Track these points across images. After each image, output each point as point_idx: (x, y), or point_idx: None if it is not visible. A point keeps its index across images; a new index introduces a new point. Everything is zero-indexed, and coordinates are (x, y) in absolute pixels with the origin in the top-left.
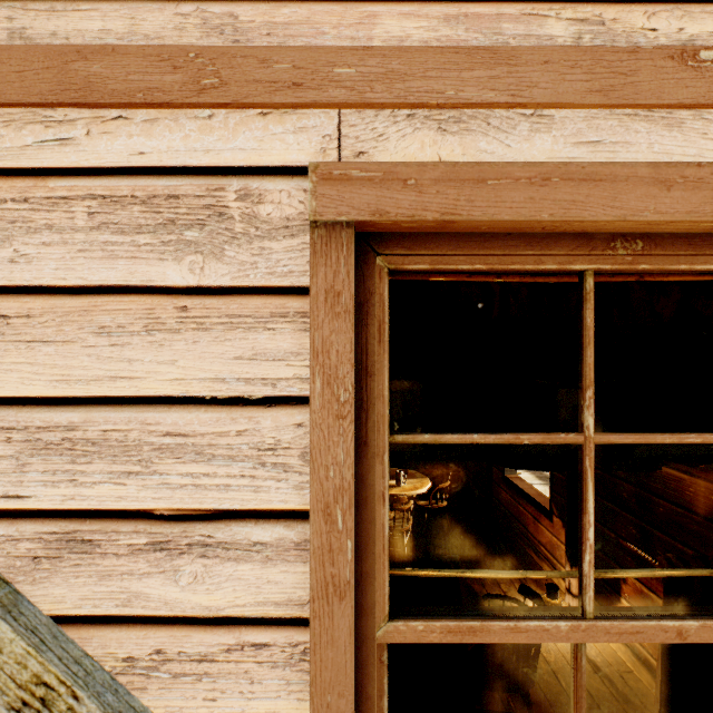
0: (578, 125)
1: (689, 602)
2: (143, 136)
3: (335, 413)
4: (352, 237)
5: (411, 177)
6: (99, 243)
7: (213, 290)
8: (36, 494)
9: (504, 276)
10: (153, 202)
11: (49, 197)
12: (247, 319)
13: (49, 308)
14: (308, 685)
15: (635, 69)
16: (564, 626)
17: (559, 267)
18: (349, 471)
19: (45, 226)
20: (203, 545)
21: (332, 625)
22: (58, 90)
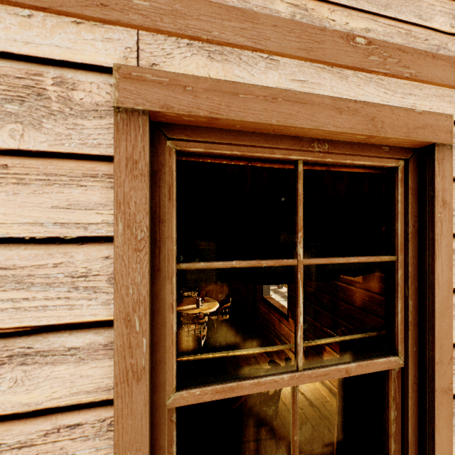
0: (293, 69)
1: (352, 354)
2: None
3: (134, 248)
4: (147, 122)
5: (189, 85)
6: None
7: (32, 153)
8: None
9: (253, 162)
10: None
11: None
12: (63, 177)
13: None
14: (113, 448)
15: (324, 40)
16: (286, 377)
17: (284, 157)
18: (144, 289)
19: None
20: (23, 355)
21: (131, 401)
22: None
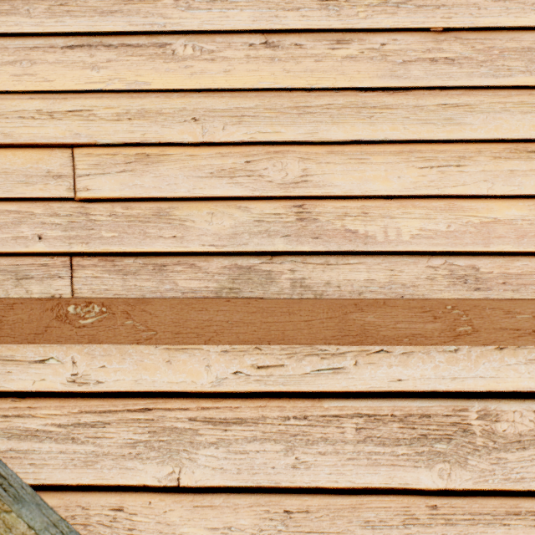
0: None
1: None
2: (400, 365)
3: None
4: None
5: None
6: (364, 452)
7: (458, 491)
8: None
9: None
10: (408, 419)
11: (323, 415)
12: (486, 515)
13: (323, 504)
14: None
15: None
16: None
17: None
18: None
19: (320, 438)
20: None
21: None
22: (338, 335)
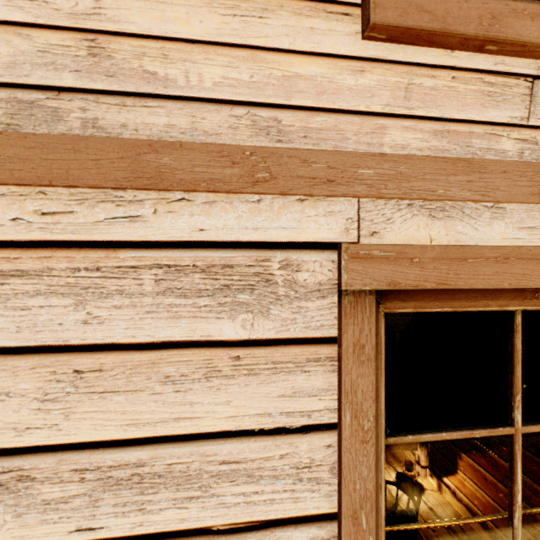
0: (521, 215)
1: None
2: (202, 215)
3: (361, 439)
4: (373, 302)
5: (416, 256)
6: (165, 305)
7: (261, 342)
8: (107, 524)
9: None
10: (211, 270)
11: (119, 266)
12: (288, 364)
13: (119, 362)
14: None
15: None
16: None
17: (500, 309)
18: (370, 483)
19: (115, 291)
20: None
21: None
22: (131, 177)
